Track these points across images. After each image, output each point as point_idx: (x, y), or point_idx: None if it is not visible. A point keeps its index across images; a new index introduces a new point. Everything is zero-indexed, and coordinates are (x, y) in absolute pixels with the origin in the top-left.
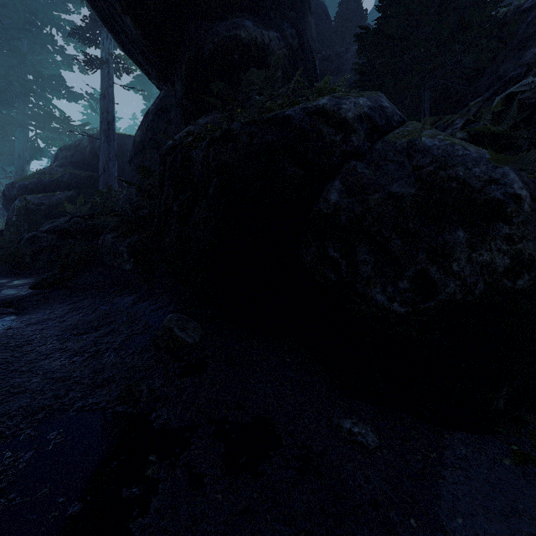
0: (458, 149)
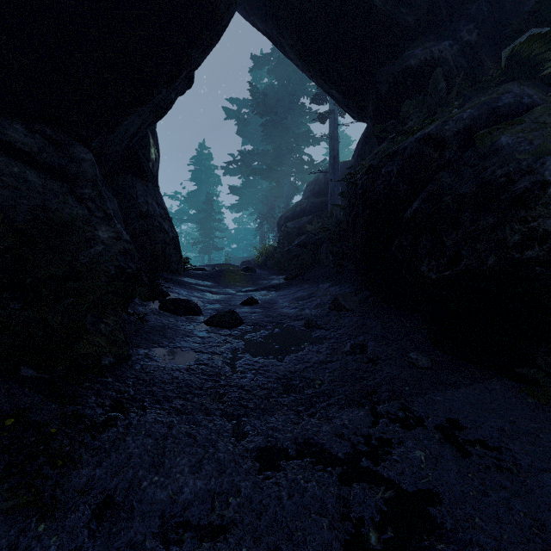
0: (522, 145)
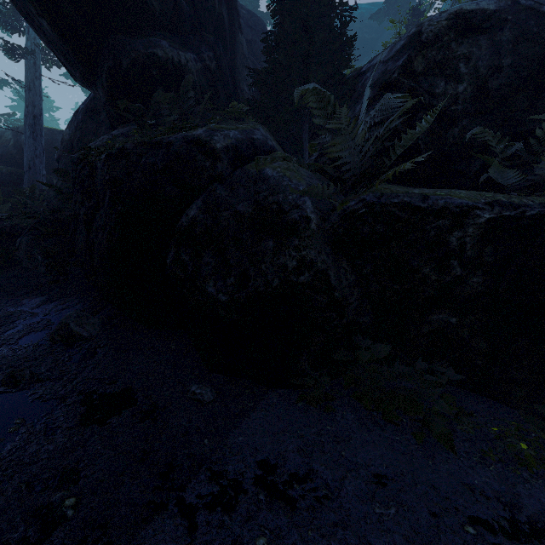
0: (285, 180)
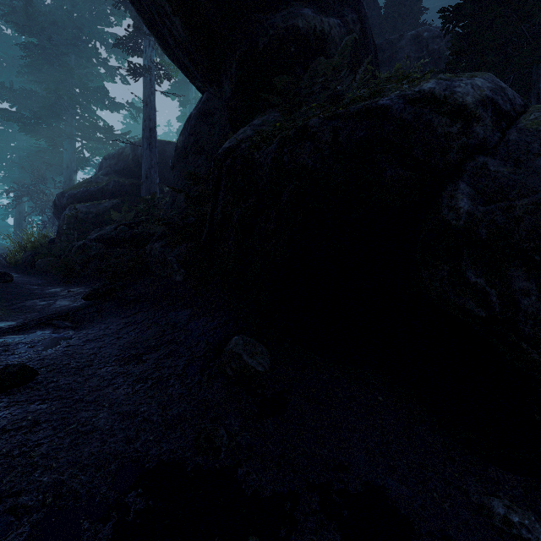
0: None
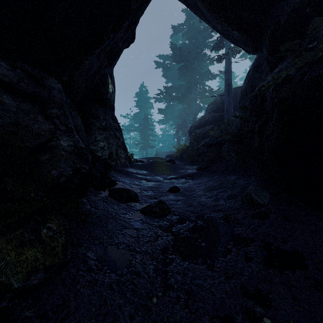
0: None
